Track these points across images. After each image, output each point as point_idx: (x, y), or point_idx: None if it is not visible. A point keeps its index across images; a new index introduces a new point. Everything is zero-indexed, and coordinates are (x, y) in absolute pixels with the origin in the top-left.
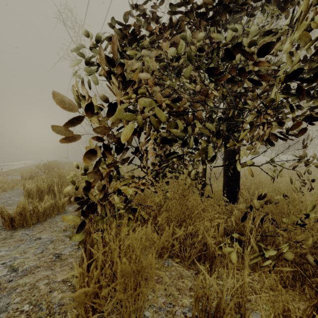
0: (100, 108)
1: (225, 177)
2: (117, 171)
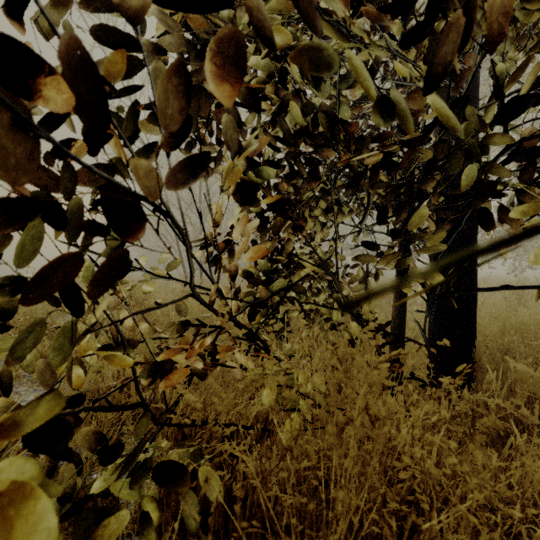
0: None
1: (439, 313)
2: (75, 316)
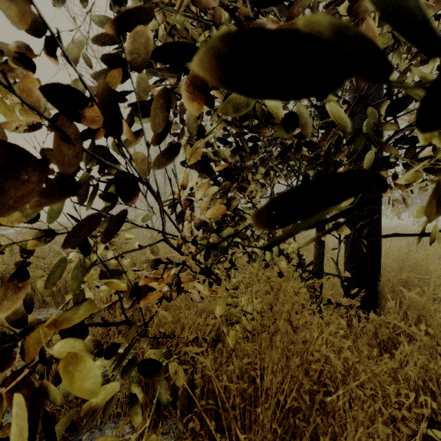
0: (27, 51)
1: (352, 254)
2: (85, 254)
